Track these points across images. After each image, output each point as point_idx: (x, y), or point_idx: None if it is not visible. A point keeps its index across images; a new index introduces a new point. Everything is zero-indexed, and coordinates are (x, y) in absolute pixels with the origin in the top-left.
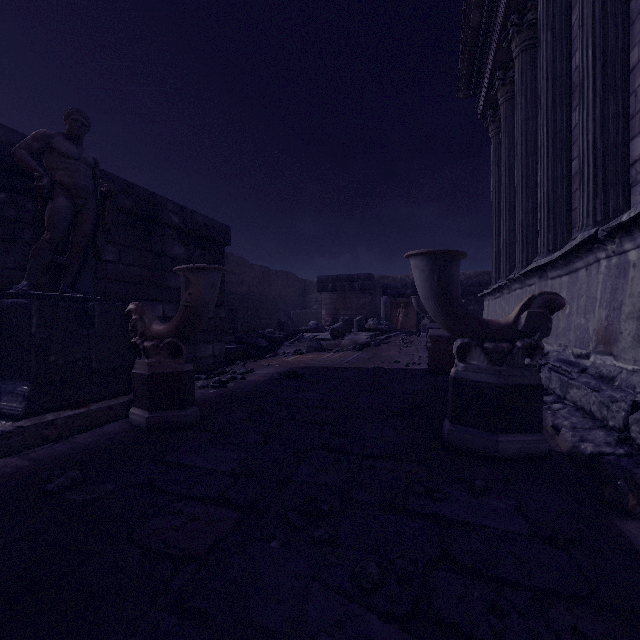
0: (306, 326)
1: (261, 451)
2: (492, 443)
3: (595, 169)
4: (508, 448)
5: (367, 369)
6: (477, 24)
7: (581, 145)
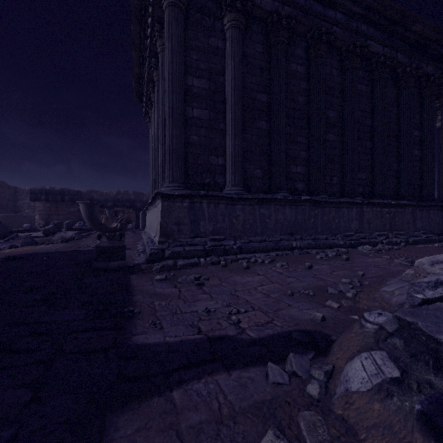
0: (17, 227)
1: (3, 283)
2: (108, 265)
3: (163, 171)
4: (113, 266)
5: (68, 251)
6: (138, 73)
7: (160, 160)
